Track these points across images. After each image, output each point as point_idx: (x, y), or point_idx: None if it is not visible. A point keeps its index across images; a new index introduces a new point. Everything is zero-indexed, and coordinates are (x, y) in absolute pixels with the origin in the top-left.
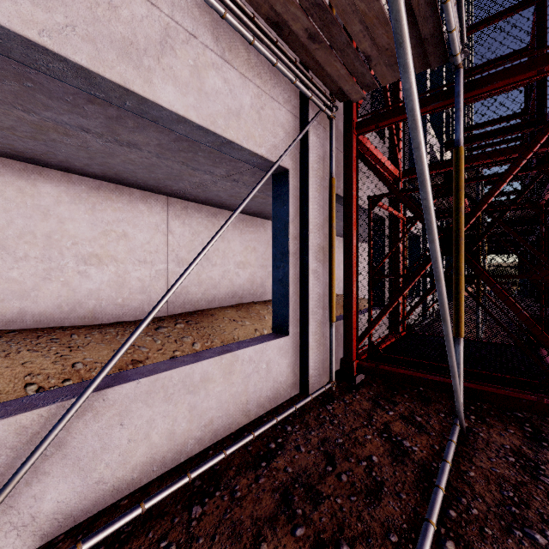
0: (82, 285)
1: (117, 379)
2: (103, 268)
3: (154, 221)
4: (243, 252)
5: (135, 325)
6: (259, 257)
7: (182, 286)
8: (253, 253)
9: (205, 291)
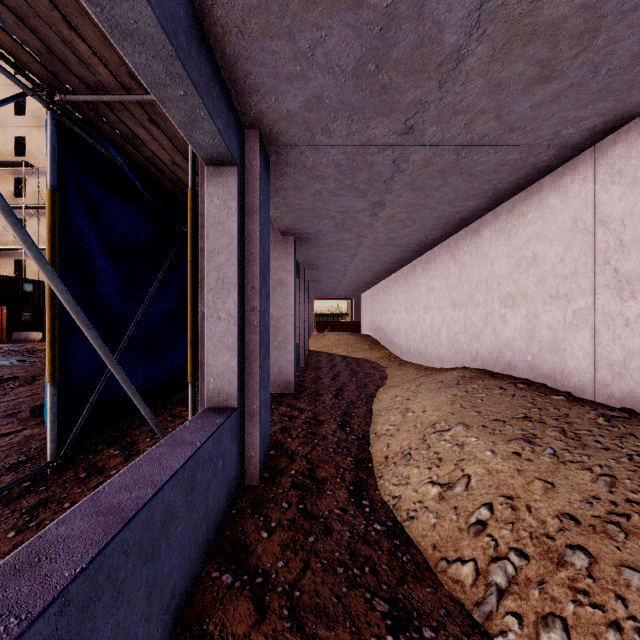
0: None
1: (179, 442)
2: None
3: None
4: None
5: None
6: None
7: None
8: None
9: None
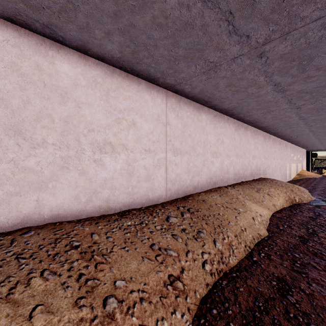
0: (98, 174)
1: None
2: (115, 157)
3: (156, 112)
4: (216, 144)
5: (146, 215)
6: (225, 148)
7: (176, 173)
8: (222, 145)
9: (192, 177)
